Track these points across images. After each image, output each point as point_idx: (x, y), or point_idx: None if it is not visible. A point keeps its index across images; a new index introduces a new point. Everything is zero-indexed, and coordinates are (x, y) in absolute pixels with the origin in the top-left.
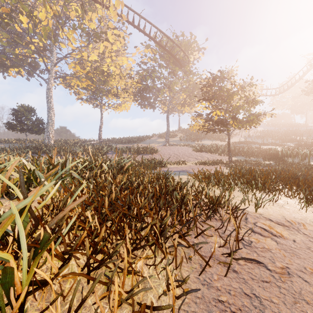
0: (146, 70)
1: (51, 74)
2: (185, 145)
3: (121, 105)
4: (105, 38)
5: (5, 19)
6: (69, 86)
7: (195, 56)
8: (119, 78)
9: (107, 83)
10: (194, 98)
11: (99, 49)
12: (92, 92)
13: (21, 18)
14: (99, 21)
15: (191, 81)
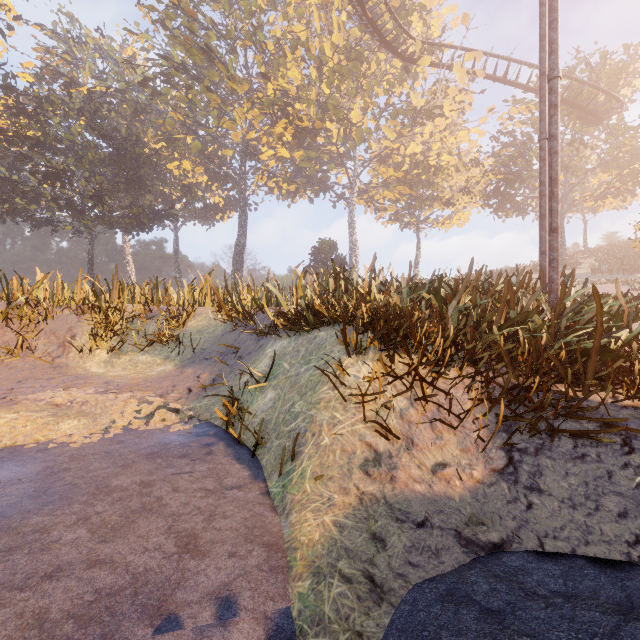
0: (513, 146)
1: (354, 190)
2: (609, 283)
3: (452, 218)
4: (439, 114)
5: (317, 136)
6: (370, 201)
7: (636, 83)
8: (453, 170)
9: (436, 185)
10: (634, 179)
11: (423, 132)
12: (406, 205)
13: (326, 125)
14: (433, 92)
15: (626, 146)
